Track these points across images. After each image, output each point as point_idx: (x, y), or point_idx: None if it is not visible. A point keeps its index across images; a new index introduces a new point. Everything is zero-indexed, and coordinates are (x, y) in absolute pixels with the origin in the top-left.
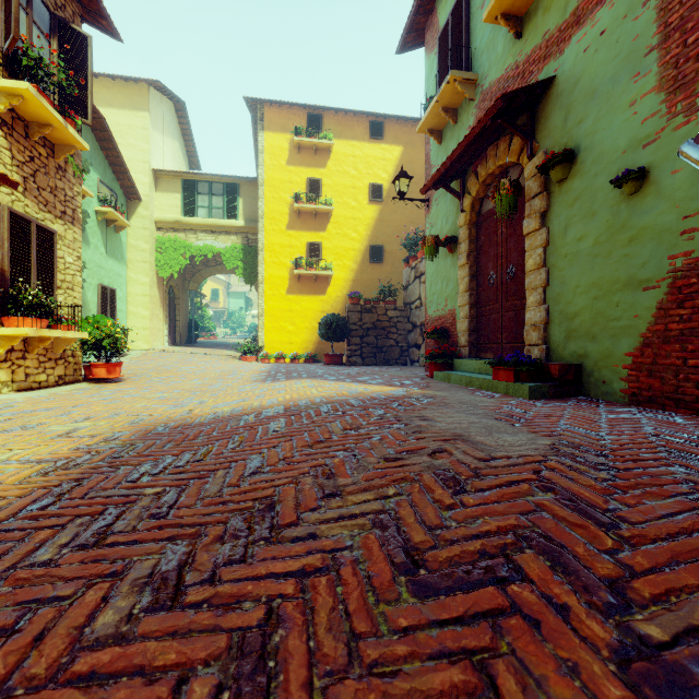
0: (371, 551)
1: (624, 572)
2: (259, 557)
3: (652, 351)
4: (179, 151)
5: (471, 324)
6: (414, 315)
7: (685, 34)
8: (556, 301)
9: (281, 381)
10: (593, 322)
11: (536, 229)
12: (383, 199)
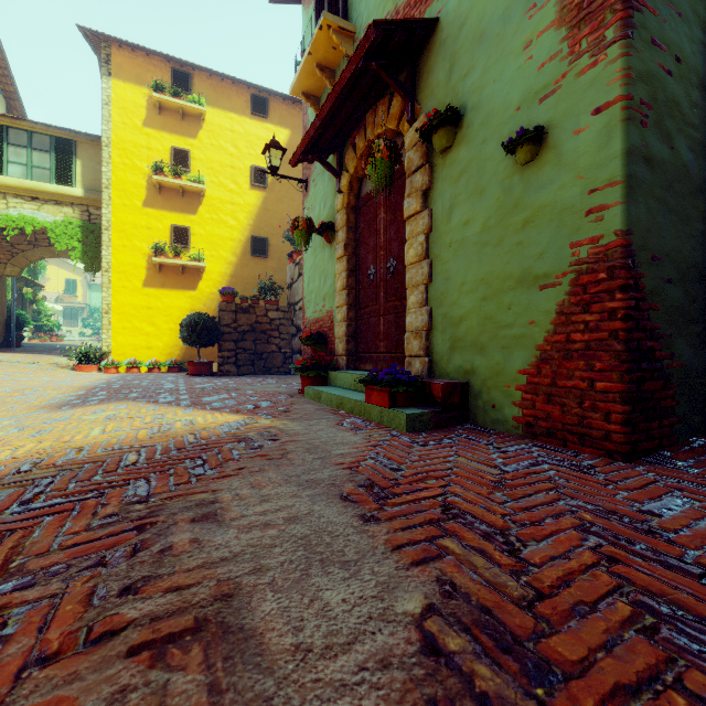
0: None
1: None
2: None
3: (551, 368)
4: None
5: (349, 329)
6: (298, 317)
7: None
8: (440, 302)
9: (81, 407)
10: (481, 329)
11: (418, 211)
12: (268, 185)
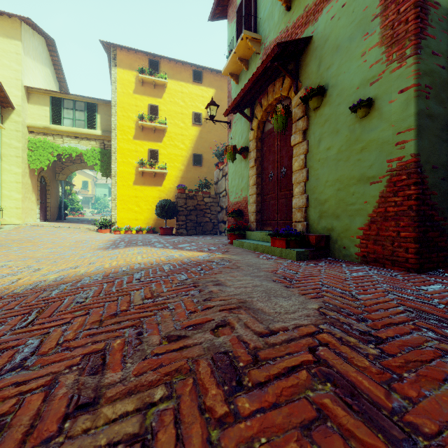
0: None
1: None
2: None
3: (376, 226)
4: (50, 76)
5: (257, 207)
6: (222, 201)
7: (398, 5)
8: (313, 192)
9: (119, 249)
10: (337, 206)
11: (300, 142)
12: (202, 123)
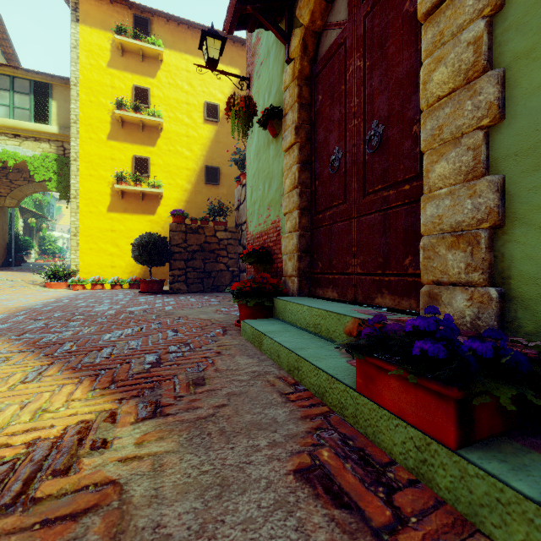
0: None
1: None
2: None
3: None
4: None
5: (302, 241)
6: (245, 236)
7: None
8: (540, 157)
9: None
10: None
11: None
12: (220, 120)
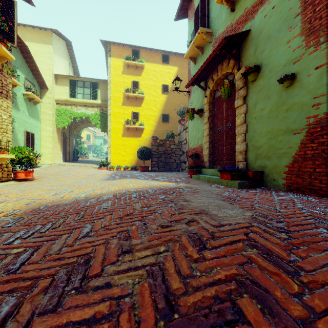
0: (144, 297)
1: (309, 313)
2: (66, 306)
3: (298, 164)
4: (68, 66)
5: (210, 152)
6: (183, 147)
7: (314, 6)
8: (251, 140)
9: (116, 180)
10: (269, 150)
11: (241, 105)
12: (169, 92)
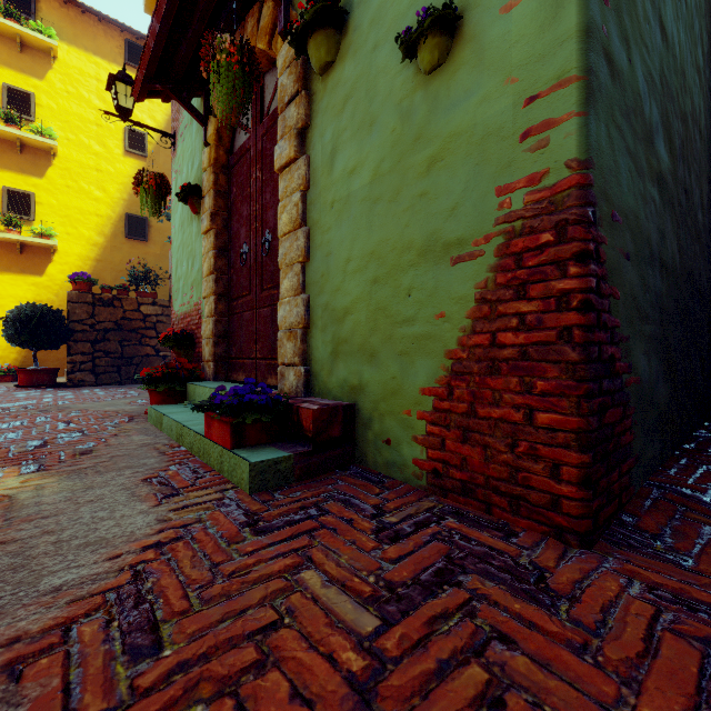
0: None
1: None
2: None
3: (468, 387)
4: None
5: (218, 327)
6: None
7: None
8: (320, 288)
9: None
10: (372, 326)
11: (292, 159)
12: (149, 154)
